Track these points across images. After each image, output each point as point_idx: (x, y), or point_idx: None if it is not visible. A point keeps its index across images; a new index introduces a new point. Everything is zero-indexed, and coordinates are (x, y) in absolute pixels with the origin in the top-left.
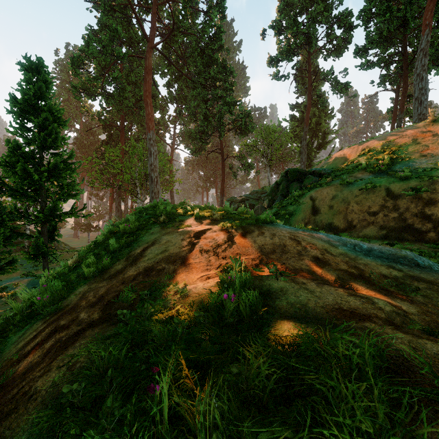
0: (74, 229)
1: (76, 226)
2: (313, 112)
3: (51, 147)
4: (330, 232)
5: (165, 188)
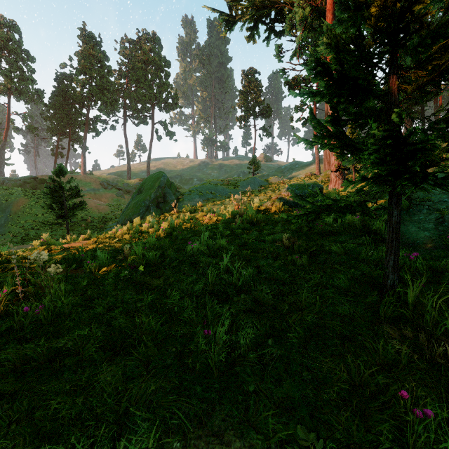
0: None
1: None
2: None
3: None
4: None
5: None
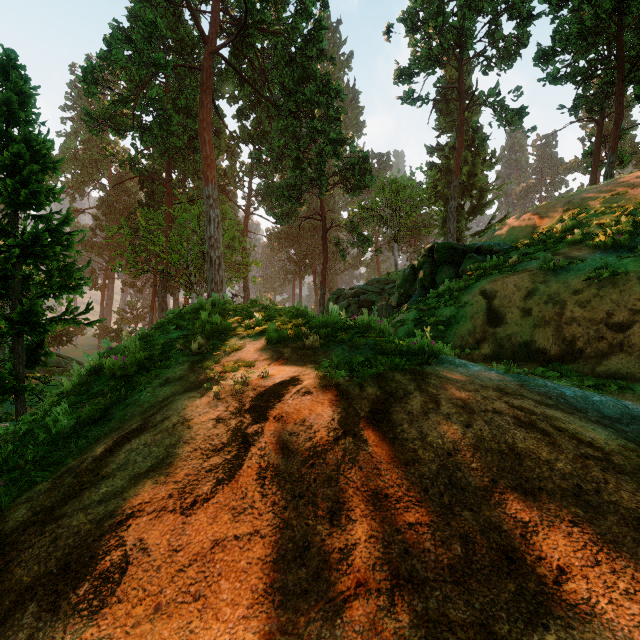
0: (98, 337)
1: (101, 333)
2: (464, 158)
3: (31, 206)
4: (529, 360)
5: (235, 276)
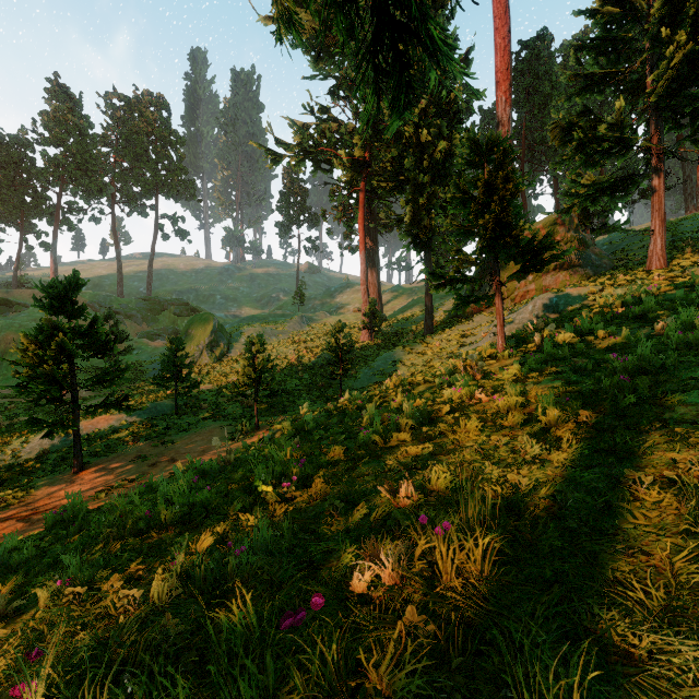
0: None
1: None
2: None
3: None
4: None
5: None
